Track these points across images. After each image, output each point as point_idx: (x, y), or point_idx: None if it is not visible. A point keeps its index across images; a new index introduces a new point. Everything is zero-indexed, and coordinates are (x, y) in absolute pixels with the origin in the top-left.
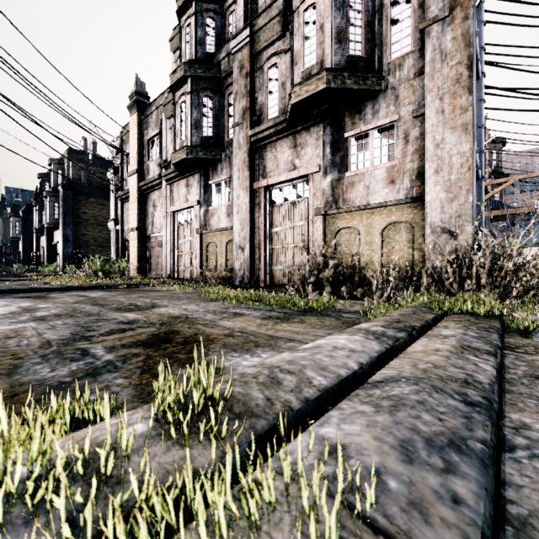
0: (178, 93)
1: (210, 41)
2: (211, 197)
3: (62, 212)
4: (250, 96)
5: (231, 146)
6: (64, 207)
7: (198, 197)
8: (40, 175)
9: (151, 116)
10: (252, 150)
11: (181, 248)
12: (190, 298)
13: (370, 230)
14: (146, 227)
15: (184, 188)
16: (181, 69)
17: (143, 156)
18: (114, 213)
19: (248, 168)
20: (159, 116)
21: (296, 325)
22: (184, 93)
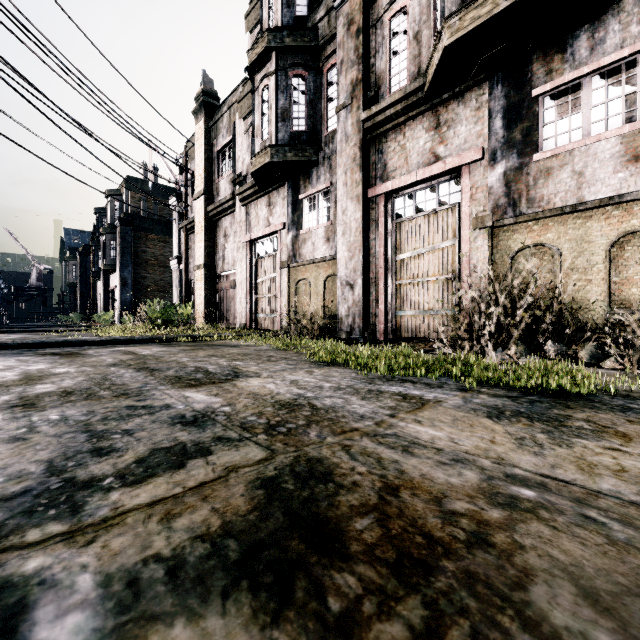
0: (259, 76)
1: (302, 1)
2: (303, 217)
3: (120, 251)
4: (363, 62)
5: (332, 141)
6: (121, 245)
7: (284, 218)
8: (96, 210)
9: (221, 120)
10: (365, 141)
11: (260, 288)
12: (288, 359)
13: (584, 246)
14: (216, 264)
15: (264, 208)
16: (263, 40)
17: (212, 173)
18: (178, 249)
19: (359, 168)
20: (232, 118)
21: (628, 448)
22: (267, 75)
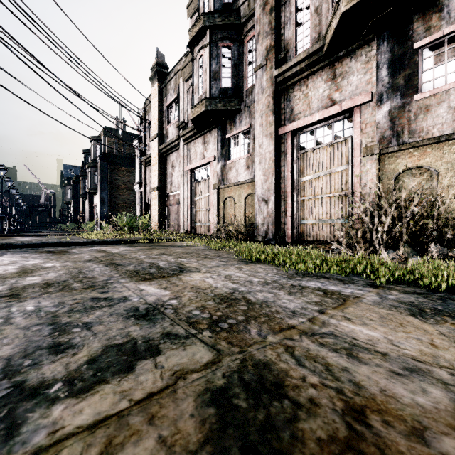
0: (197, 48)
1: None
2: (229, 151)
3: (99, 179)
4: (275, 33)
5: (251, 94)
6: (101, 175)
7: (215, 152)
8: (84, 151)
9: (169, 83)
10: (277, 92)
11: (198, 204)
12: (220, 257)
13: None
14: (166, 187)
15: (200, 145)
16: (200, 21)
17: (163, 121)
18: (139, 177)
19: (272, 113)
20: (177, 81)
21: None
22: (203, 47)
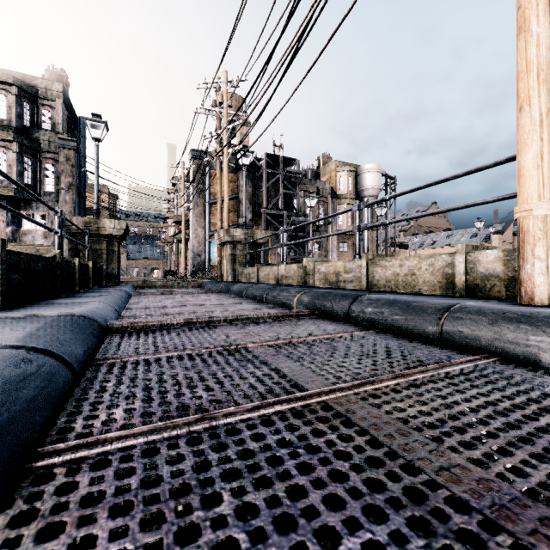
0: None
1: None
2: None
3: None
4: None
5: None
6: None
7: None
8: None
9: None
10: None
11: None
12: None
13: None
14: None
15: None
16: None
17: None
18: None
19: None
20: None
21: None
22: None
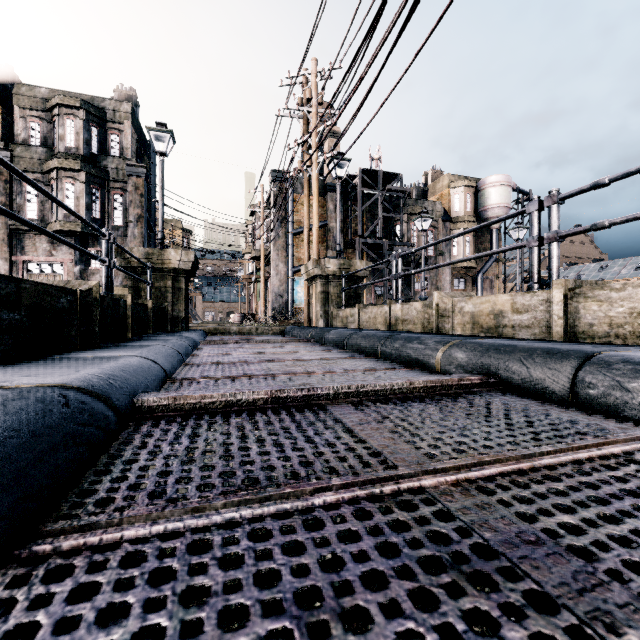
0: None
1: None
2: None
3: None
4: (10, 197)
5: None
6: None
7: None
8: None
9: None
10: (11, 233)
11: None
12: None
13: None
14: None
15: None
16: None
17: None
18: None
19: (8, 246)
20: None
21: None
22: None
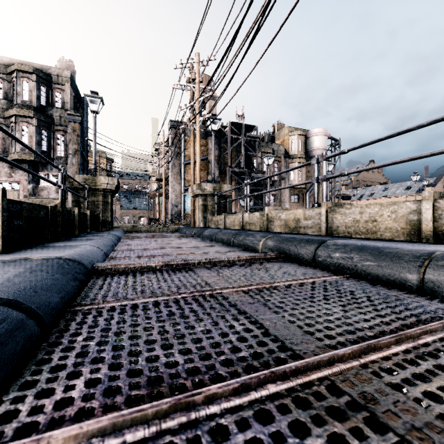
0: None
1: None
2: None
3: None
4: None
5: None
6: None
7: None
8: None
9: None
10: None
11: None
12: None
13: None
14: None
15: None
16: None
17: None
18: None
19: None
20: None
21: None
22: None
